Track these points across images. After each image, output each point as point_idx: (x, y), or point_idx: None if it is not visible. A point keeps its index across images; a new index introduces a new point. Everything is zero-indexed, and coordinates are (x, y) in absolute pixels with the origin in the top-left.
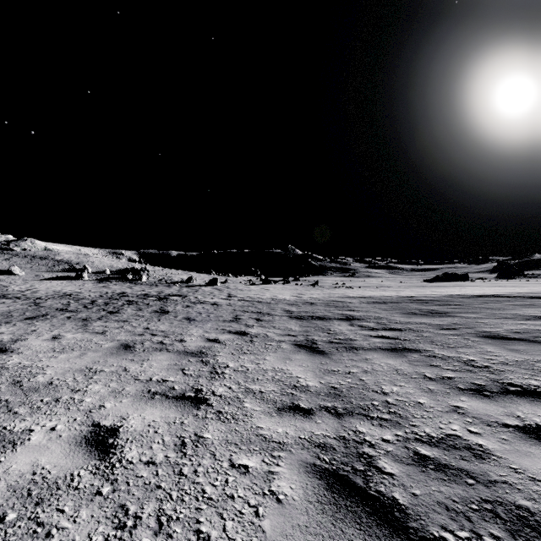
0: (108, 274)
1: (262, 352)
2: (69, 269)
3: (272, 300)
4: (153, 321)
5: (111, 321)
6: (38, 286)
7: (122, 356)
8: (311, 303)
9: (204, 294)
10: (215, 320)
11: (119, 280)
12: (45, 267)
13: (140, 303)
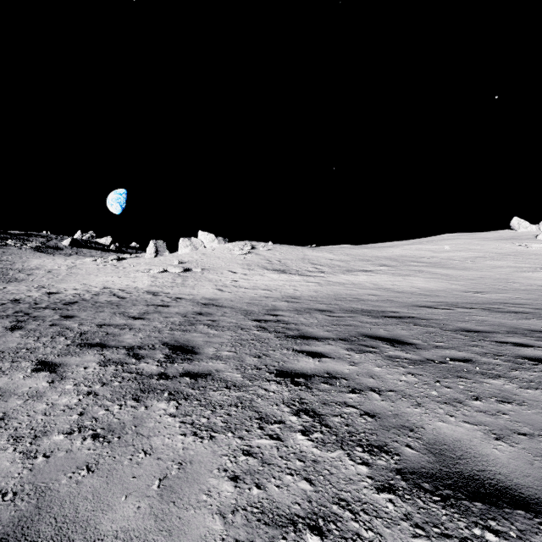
0: None
1: None
2: None
3: None
4: None
5: None
6: None
7: None
8: None
9: None
10: None
11: None
12: None
13: None
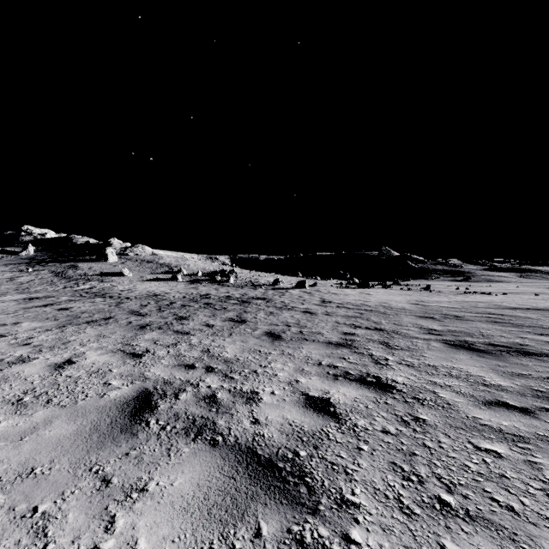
0: (200, 276)
1: (516, 520)
2: (168, 271)
3: (386, 309)
4: (221, 336)
5: (169, 332)
6: (139, 286)
7: (102, 449)
8: (455, 315)
9: (291, 298)
10: (311, 341)
11: (209, 281)
12: (149, 269)
13: (217, 307)
